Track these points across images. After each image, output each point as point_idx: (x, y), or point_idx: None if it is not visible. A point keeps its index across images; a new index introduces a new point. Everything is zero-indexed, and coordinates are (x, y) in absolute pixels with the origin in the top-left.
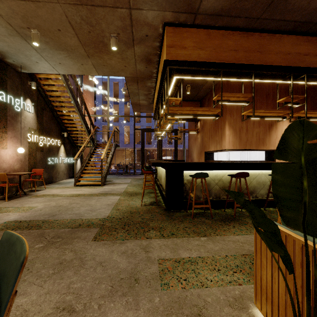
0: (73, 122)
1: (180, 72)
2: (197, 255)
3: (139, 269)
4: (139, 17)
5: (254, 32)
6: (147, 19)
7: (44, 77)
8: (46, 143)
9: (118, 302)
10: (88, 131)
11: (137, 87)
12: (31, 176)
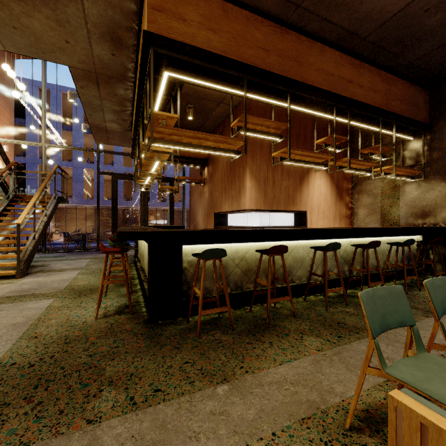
0: None
1: (175, 65)
2: None
3: None
4: None
5: (291, 30)
6: None
7: None
8: None
9: None
10: None
11: (99, 95)
12: None
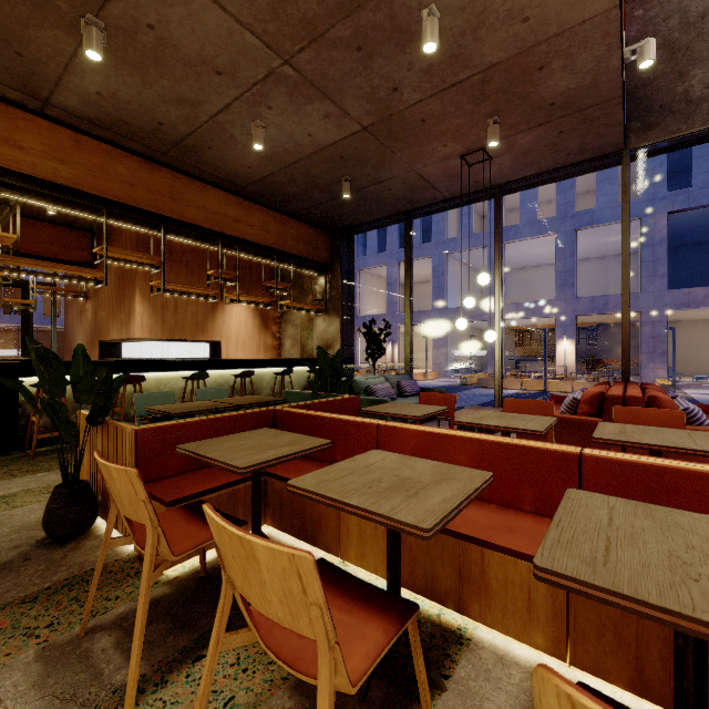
0: None
1: (11, 186)
2: (20, 490)
3: None
4: None
5: (164, 168)
6: None
7: None
8: None
9: None
10: None
11: None
12: None
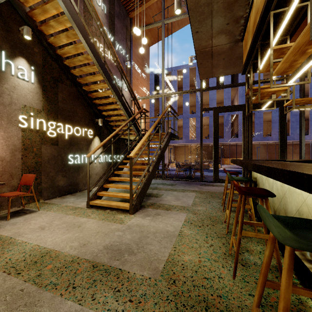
0: (107, 102)
1: None
2: None
3: None
4: None
5: None
6: None
7: (44, 17)
8: (65, 133)
9: None
10: (129, 114)
11: None
12: (19, 186)
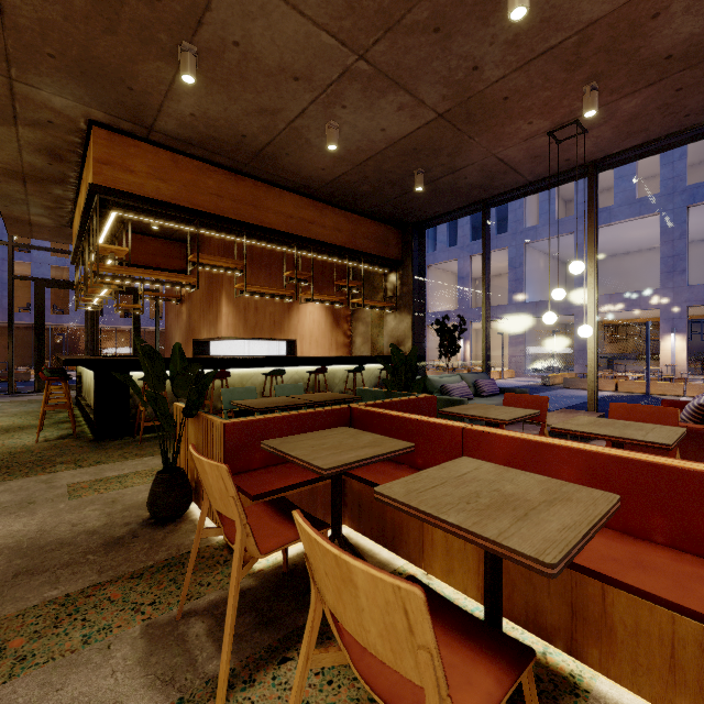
0: None
1: (124, 205)
2: (131, 471)
3: (36, 496)
4: (32, 95)
5: (247, 178)
6: (52, 103)
7: None
8: None
9: (5, 518)
10: None
11: (25, 190)
12: None
